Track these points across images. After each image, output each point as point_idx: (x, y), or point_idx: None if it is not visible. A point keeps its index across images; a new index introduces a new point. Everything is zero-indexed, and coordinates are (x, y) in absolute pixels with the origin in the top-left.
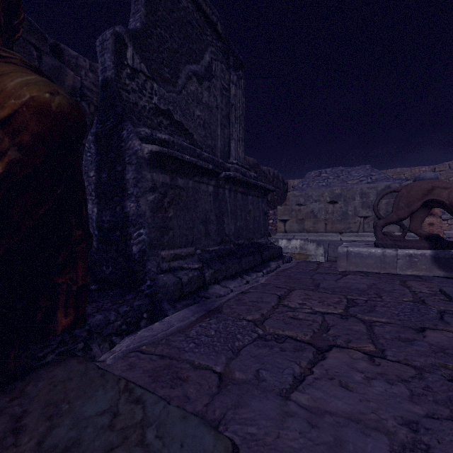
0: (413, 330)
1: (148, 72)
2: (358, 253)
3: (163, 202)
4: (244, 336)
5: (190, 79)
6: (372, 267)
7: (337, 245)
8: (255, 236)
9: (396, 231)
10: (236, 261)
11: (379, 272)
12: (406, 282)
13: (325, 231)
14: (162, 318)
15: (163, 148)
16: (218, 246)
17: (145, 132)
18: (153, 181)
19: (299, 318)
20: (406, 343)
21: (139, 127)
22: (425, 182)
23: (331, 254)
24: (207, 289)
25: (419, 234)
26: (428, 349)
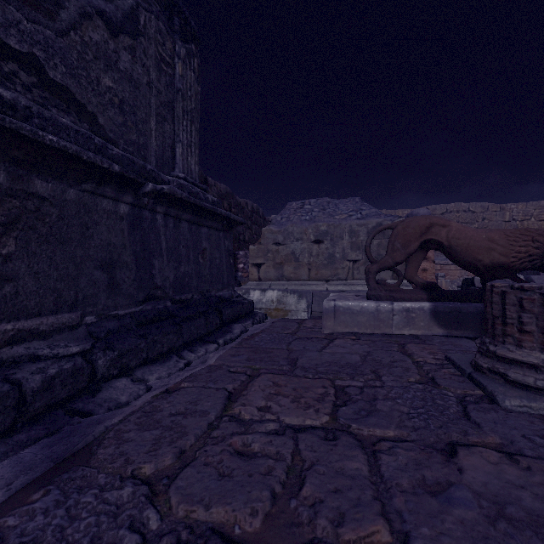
0: (439, 453)
1: None
2: (348, 308)
3: None
4: None
5: (88, 18)
6: (365, 326)
7: (322, 297)
8: (214, 286)
9: (388, 279)
10: (170, 330)
11: (373, 332)
12: (405, 347)
13: (308, 278)
14: None
15: None
16: (139, 306)
17: None
18: None
19: (250, 454)
20: (440, 500)
21: None
22: (422, 218)
23: (316, 308)
24: (95, 393)
25: (415, 282)
26: (478, 512)
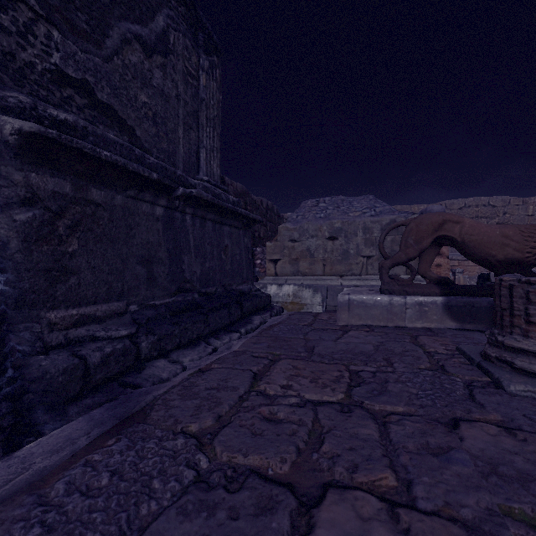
0: (442, 426)
1: (39, 7)
2: (362, 301)
3: (56, 225)
4: (167, 482)
5: (128, 44)
6: (378, 319)
7: (337, 292)
8: (234, 280)
9: (402, 274)
10: (199, 319)
11: (386, 325)
12: (418, 339)
13: (323, 273)
14: (32, 439)
15: (47, 129)
16: (172, 298)
17: (18, 100)
18: (31, 187)
19: (277, 420)
20: (440, 459)
21: (6, 90)
22: (435, 215)
23: (330, 302)
24: (140, 370)
25: (428, 277)
26: (473, 469)
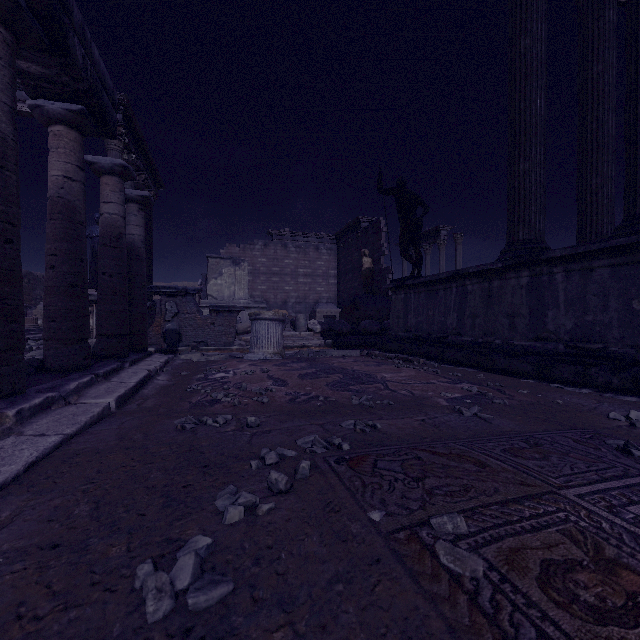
0: None
1: None
2: None
3: None
4: None
5: None
6: None
7: None
8: None
9: None
10: None
11: None
12: None
13: None
14: None
15: None
16: None
17: None
18: None
19: None
20: None
21: None
22: None
23: None
24: None
25: None
26: None
